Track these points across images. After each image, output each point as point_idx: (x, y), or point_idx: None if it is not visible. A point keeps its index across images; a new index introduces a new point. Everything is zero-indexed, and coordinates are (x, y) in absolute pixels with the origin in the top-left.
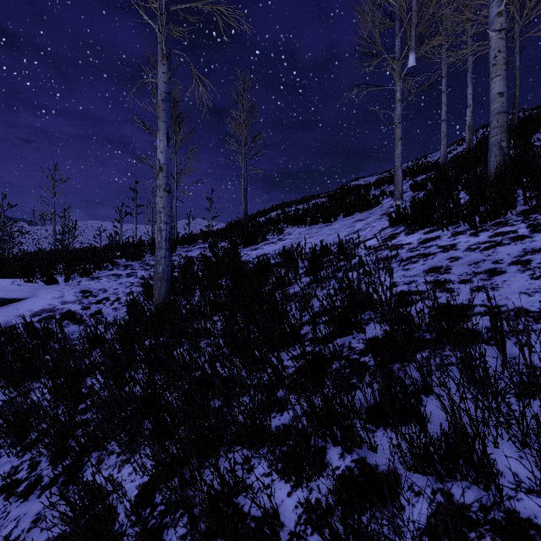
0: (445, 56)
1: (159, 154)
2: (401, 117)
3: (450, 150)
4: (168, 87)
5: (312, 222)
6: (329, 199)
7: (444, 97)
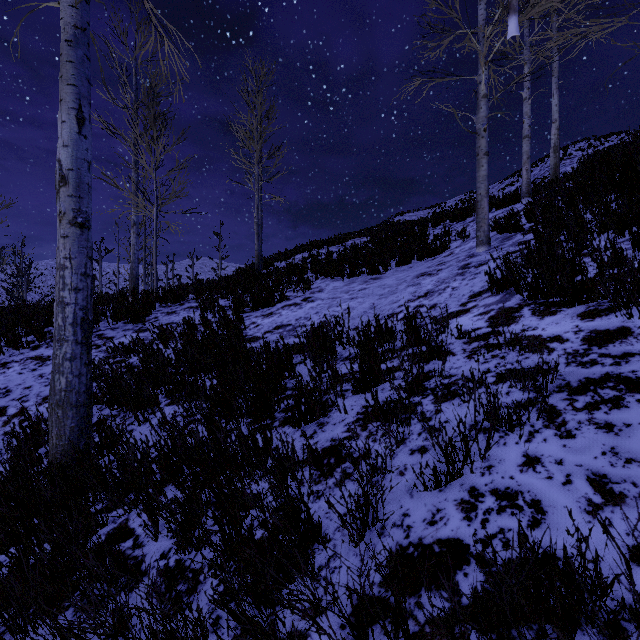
0: (528, 50)
1: (60, 149)
2: (486, 121)
3: (511, 182)
4: (81, 17)
5: (352, 273)
6: (372, 240)
7: (527, 106)
